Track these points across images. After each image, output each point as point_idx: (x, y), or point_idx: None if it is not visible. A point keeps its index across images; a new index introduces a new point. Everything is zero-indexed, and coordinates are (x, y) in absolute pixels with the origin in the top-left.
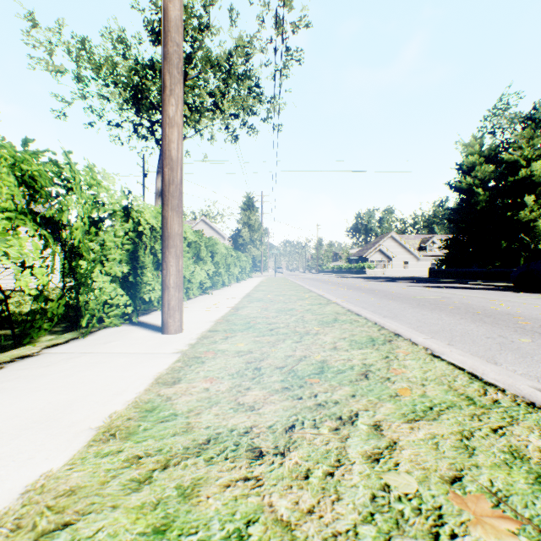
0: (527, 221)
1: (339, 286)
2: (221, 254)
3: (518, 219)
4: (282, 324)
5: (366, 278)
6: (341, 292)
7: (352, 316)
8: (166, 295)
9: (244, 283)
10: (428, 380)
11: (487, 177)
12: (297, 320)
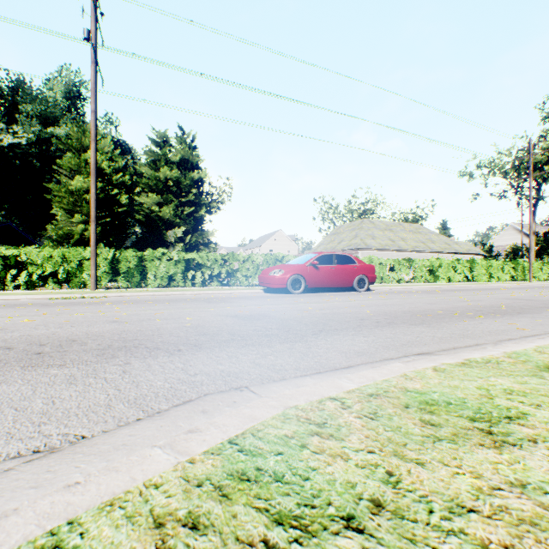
0: None
1: None
2: None
3: None
4: None
5: None
6: None
7: None
8: (529, 277)
9: None
10: None
11: None
12: None
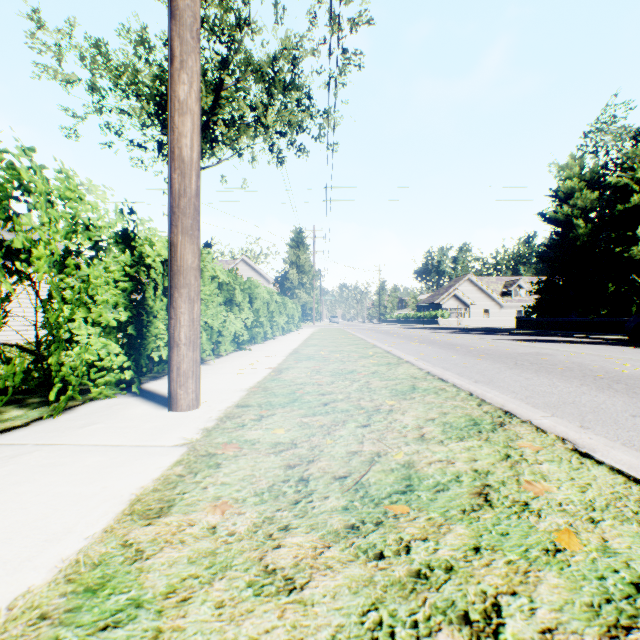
0: (639, 258)
1: (408, 340)
2: (262, 299)
3: (629, 256)
4: (341, 394)
5: (439, 329)
6: (413, 348)
7: (435, 382)
8: (175, 355)
9: (292, 336)
10: (597, 510)
11: (589, 206)
12: (361, 389)
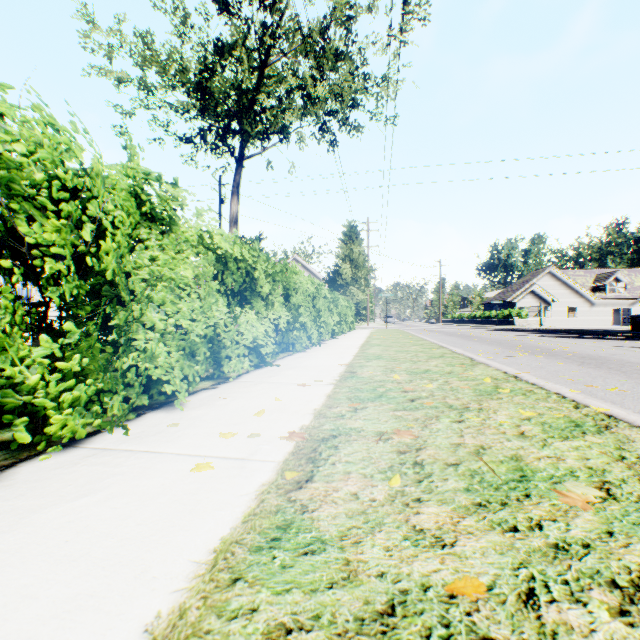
0: None
1: (504, 347)
2: (303, 291)
3: None
4: None
5: (523, 331)
6: (530, 362)
7: None
8: None
9: (344, 339)
10: None
11: None
12: None
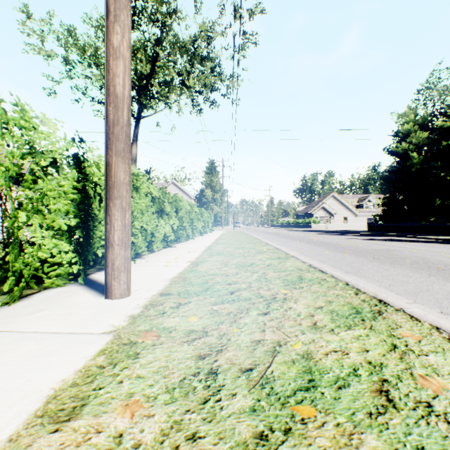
0: None
1: (291, 239)
2: (185, 210)
3: None
4: (244, 284)
5: (312, 231)
6: (295, 245)
7: (317, 273)
8: (110, 253)
9: (207, 236)
10: None
11: (421, 143)
12: (260, 279)
